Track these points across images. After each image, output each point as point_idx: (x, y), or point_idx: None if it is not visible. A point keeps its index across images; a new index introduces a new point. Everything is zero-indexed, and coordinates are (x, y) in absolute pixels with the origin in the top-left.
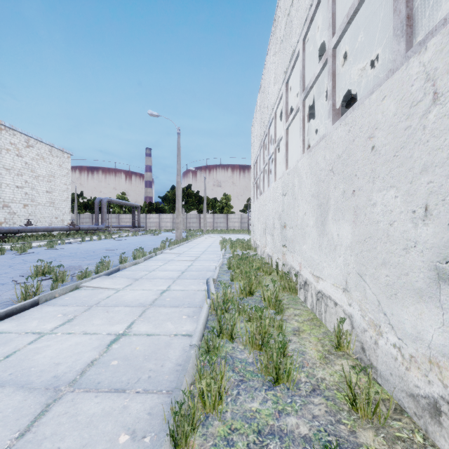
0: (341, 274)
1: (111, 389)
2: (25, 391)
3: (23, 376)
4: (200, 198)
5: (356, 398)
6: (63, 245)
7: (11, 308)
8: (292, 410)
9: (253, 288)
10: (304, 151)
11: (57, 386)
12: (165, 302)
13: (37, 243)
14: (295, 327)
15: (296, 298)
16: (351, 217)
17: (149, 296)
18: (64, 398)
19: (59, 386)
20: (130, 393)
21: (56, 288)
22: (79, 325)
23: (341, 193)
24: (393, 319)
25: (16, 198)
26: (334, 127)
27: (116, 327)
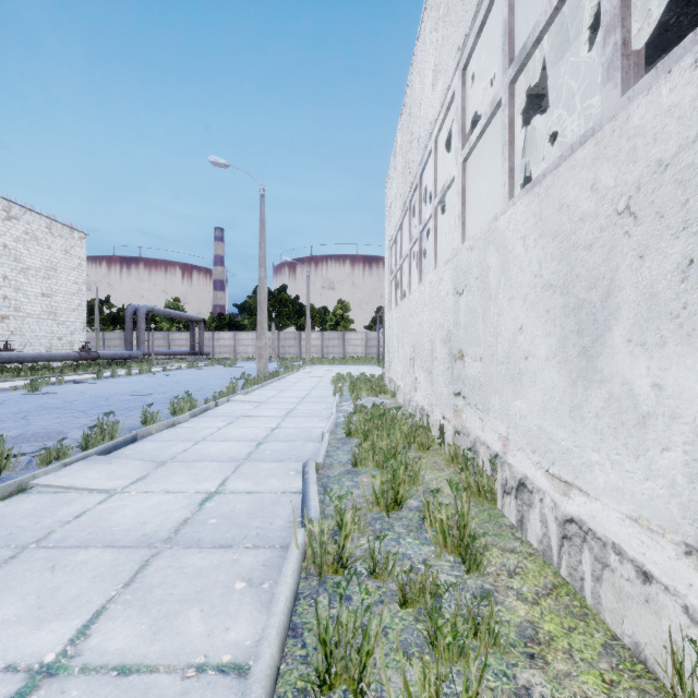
0: (673, 501)
1: None
2: None
3: None
4: (300, 307)
5: None
6: (60, 385)
7: None
8: None
9: (402, 492)
10: (512, 193)
11: None
12: (205, 529)
13: (17, 381)
14: (523, 626)
15: (496, 514)
16: None
17: (172, 511)
18: None
19: None
20: None
21: None
22: None
23: (673, 269)
24: None
25: None
26: (635, 95)
27: (45, 633)
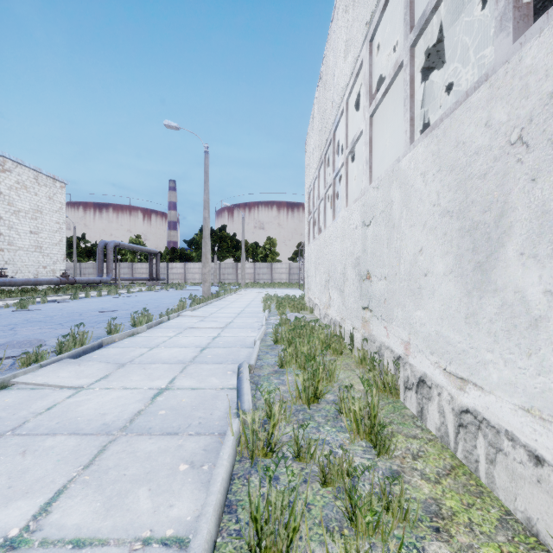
0: None
1: None
2: None
3: None
4: (237, 242)
5: None
6: (44, 304)
7: None
8: None
9: (321, 388)
10: (413, 138)
11: None
12: (155, 419)
13: (9, 301)
14: (428, 503)
15: (399, 406)
16: None
17: (128, 404)
18: None
19: None
20: None
21: None
22: None
23: None
24: None
25: None
26: (526, 39)
27: (12, 510)
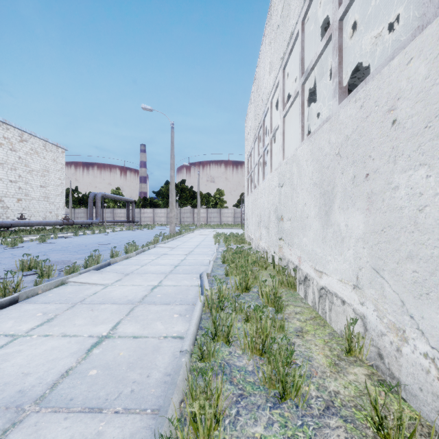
0: (350, 269)
1: (84, 408)
2: None
3: None
4: (194, 193)
5: (384, 422)
6: (56, 239)
7: None
8: (304, 437)
9: (249, 284)
10: (303, 138)
11: (21, 405)
12: (156, 298)
13: (30, 237)
14: (297, 328)
15: (295, 294)
16: (364, 205)
17: (138, 292)
18: (25, 422)
19: (23, 404)
20: (108, 414)
21: (40, 284)
22: (59, 325)
23: (350, 179)
24: (424, 324)
25: (9, 193)
26: (341, 106)
27: (99, 328)
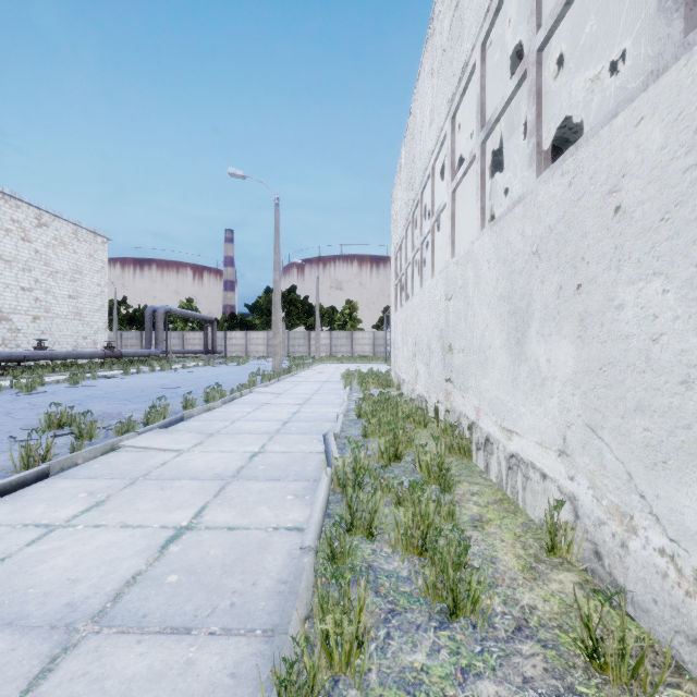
0: (554, 427)
1: (165, 628)
2: (15, 632)
3: (13, 603)
4: (310, 307)
5: (600, 646)
6: (94, 380)
7: (2, 483)
8: (485, 668)
9: (401, 449)
10: (483, 225)
11: (72, 623)
12: (258, 471)
13: (54, 376)
14: (474, 515)
15: (471, 465)
16: (575, 330)
17: (230, 462)
18: (82, 646)
19: (75, 622)
20: (199, 636)
21: (79, 449)
22: (115, 511)
23: (554, 291)
24: (660, 505)
25: (21, 307)
26: (541, 181)
27: (175, 515)
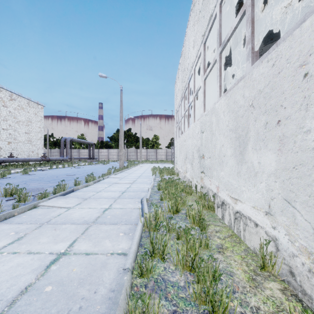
0: (263, 198)
1: None
2: None
3: None
4: (137, 138)
5: None
6: (35, 171)
7: None
8: None
9: (179, 207)
10: (220, 94)
11: None
12: (106, 219)
13: (16, 170)
14: (218, 245)
15: (214, 215)
16: (276, 146)
17: (93, 214)
18: None
19: None
20: None
21: (17, 207)
22: (26, 243)
23: (263, 125)
24: None
25: (2, 137)
26: (254, 67)
27: (59, 245)
